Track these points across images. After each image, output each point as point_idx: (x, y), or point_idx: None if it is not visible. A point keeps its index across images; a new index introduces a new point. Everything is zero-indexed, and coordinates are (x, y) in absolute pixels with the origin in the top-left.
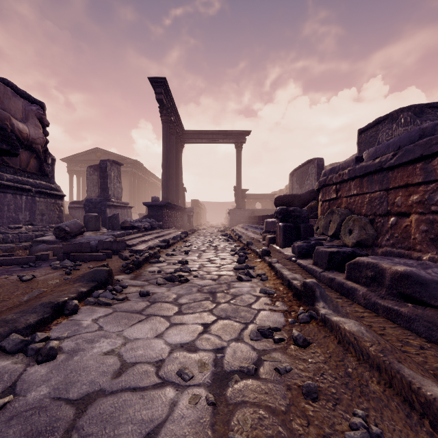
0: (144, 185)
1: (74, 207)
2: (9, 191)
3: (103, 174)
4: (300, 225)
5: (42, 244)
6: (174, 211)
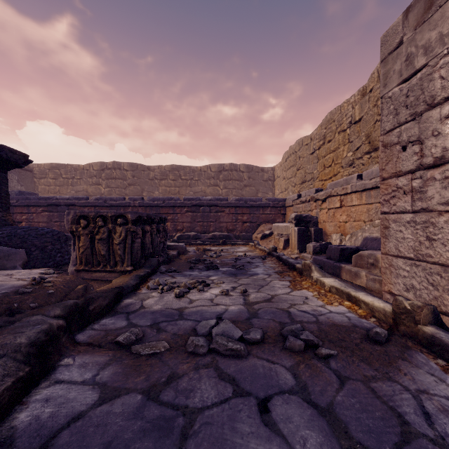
0: None
1: None
2: None
3: None
4: None
5: None
6: None
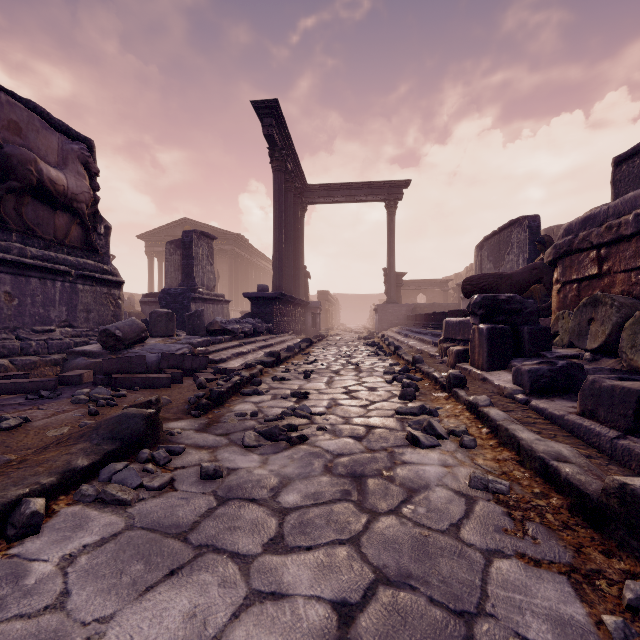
0: (250, 270)
1: (149, 302)
2: (34, 275)
3: (187, 251)
4: (521, 328)
5: (81, 357)
6: (292, 306)
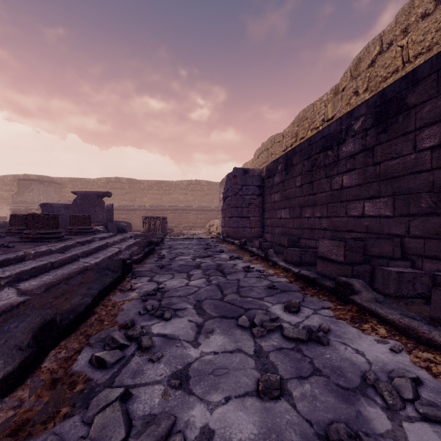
0: None
1: None
2: None
3: None
4: None
5: None
6: None
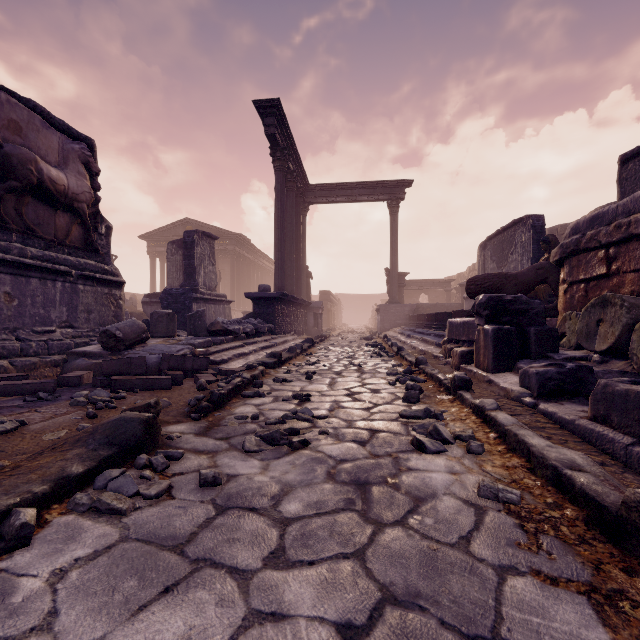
0: (252, 270)
1: (150, 302)
2: (34, 275)
3: (189, 252)
4: (528, 329)
5: (82, 358)
6: (294, 307)
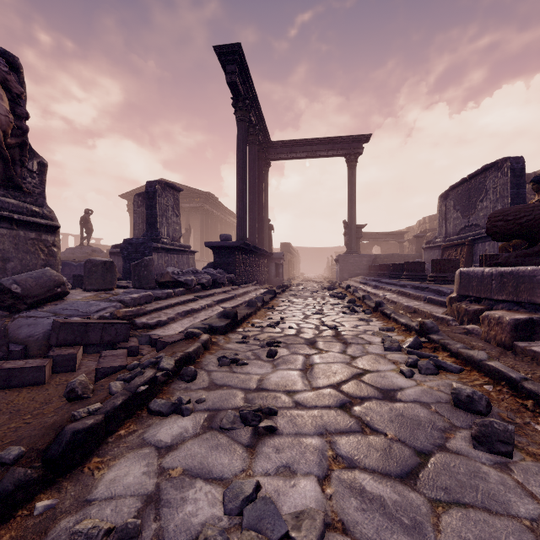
0: (220, 225)
1: (117, 253)
2: None
3: (151, 202)
4: None
5: None
6: (256, 257)
